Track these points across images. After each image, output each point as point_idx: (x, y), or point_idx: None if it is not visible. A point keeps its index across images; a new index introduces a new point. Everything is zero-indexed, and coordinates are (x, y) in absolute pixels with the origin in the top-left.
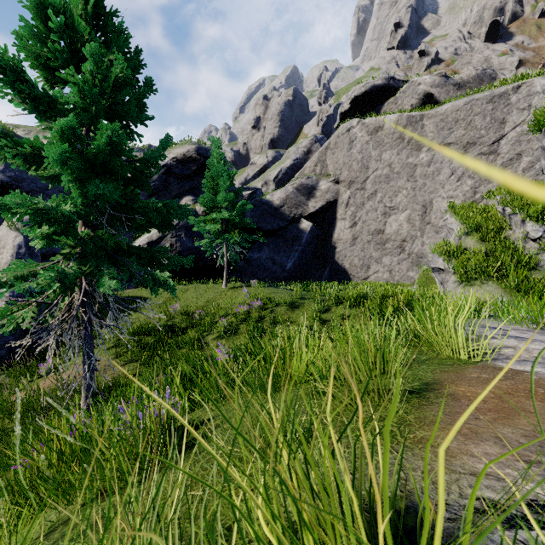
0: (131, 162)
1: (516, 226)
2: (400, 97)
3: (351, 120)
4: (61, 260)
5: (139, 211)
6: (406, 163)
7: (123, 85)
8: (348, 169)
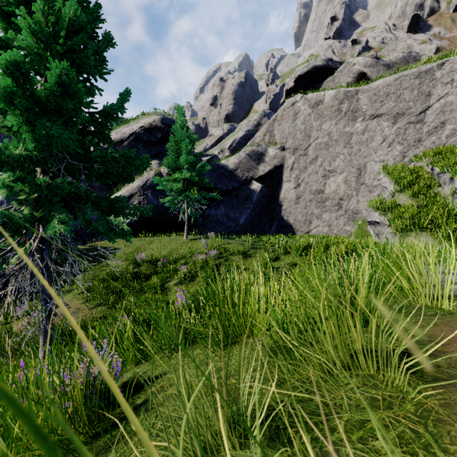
0: (91, 113)
1: (445, 184)
2: (337, 76)
3: (295, 96)
4: (15, 205)
5: (97, 160)
6: (343, 132)
7: (77, 31)
8: (293, 137)
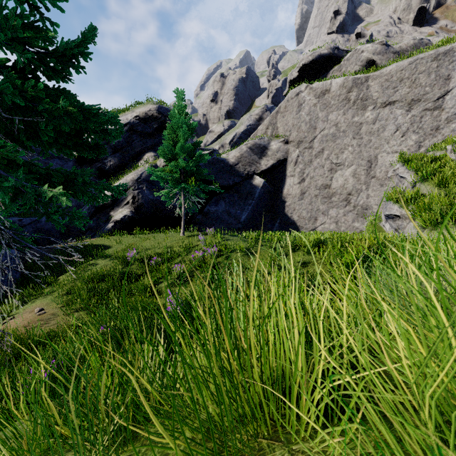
0: (38, 54)
1: None
2: (344, 64)
3: (299, 85)
4: None
5: (44, 116)
6: (352, 122)
7: None
8: (297, 130)
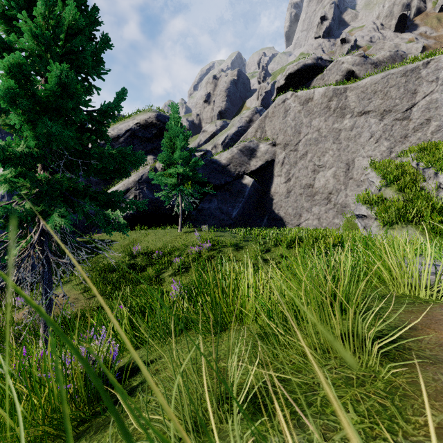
0: (89, 112)
1: (429, 179)
2: (327, 74)
3: (286, 93)
4: (17, 200)
5: (95, 157)
6: (332, 128)
7: (76, 34)
8: (283, 133)
